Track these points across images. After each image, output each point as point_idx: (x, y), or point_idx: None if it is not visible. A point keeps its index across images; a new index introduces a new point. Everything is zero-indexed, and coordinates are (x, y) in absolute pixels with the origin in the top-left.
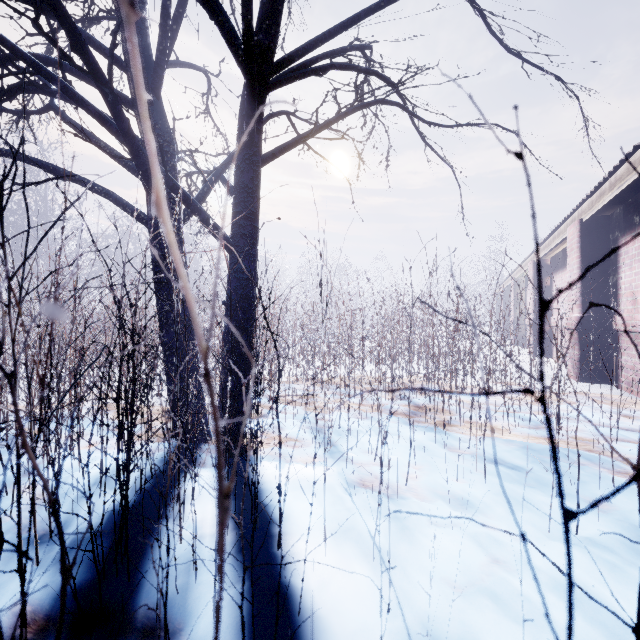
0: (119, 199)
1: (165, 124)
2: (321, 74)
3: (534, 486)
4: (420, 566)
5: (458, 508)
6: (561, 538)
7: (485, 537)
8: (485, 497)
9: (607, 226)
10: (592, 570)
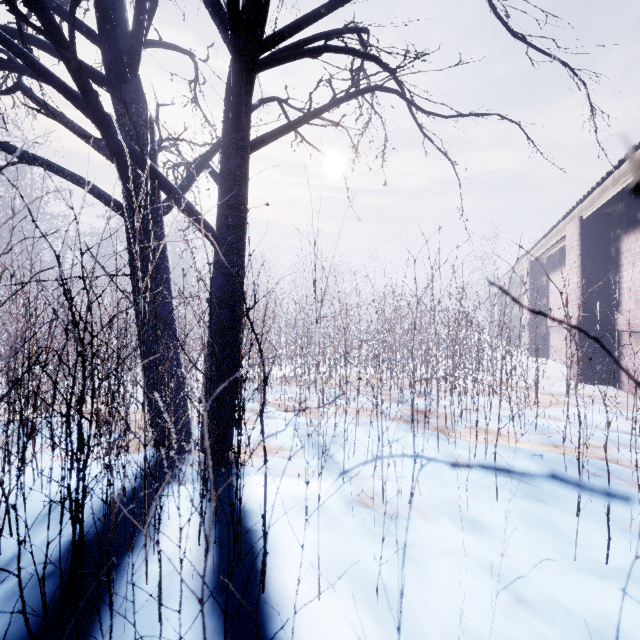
0: (92, 186)
1: (143, 104)
2: (315, 56)
3: (550, 503)
4: (432, 611)
5: (469, 531)
6: (590, 569)
7: (504, 570)
8: (498, 518)
9: (608, 223)
10: (633, 613)
